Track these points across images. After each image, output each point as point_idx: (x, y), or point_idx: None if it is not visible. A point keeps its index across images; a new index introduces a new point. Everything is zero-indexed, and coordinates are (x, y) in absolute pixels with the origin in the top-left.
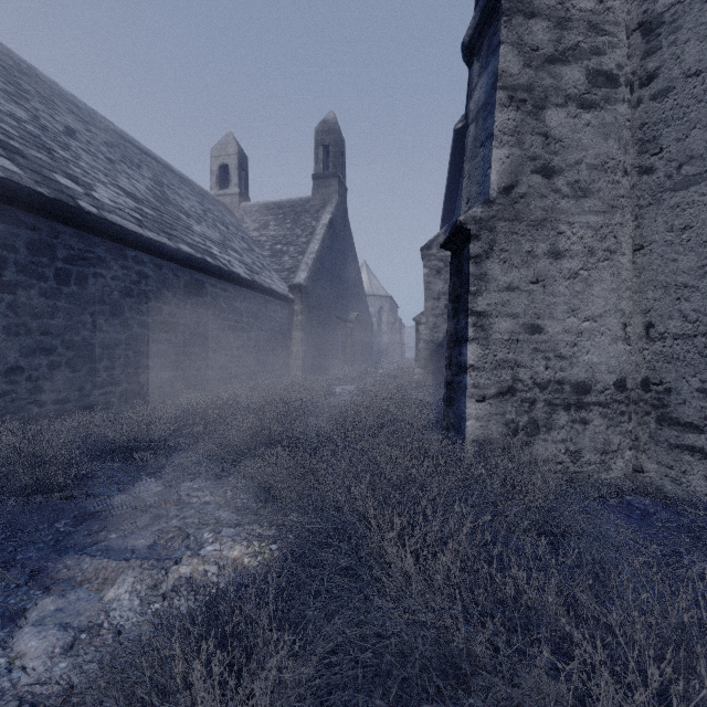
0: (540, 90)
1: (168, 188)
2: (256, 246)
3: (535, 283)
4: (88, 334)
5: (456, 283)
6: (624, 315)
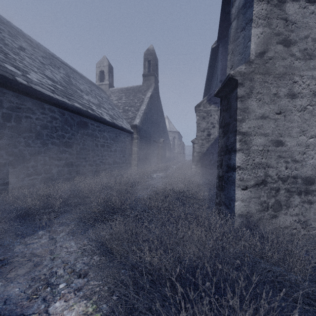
0: None
1: (73, 79)
2: (116, 107)
3: (279, 114)
4: (22, 148)
5: (226, 115)
6: None
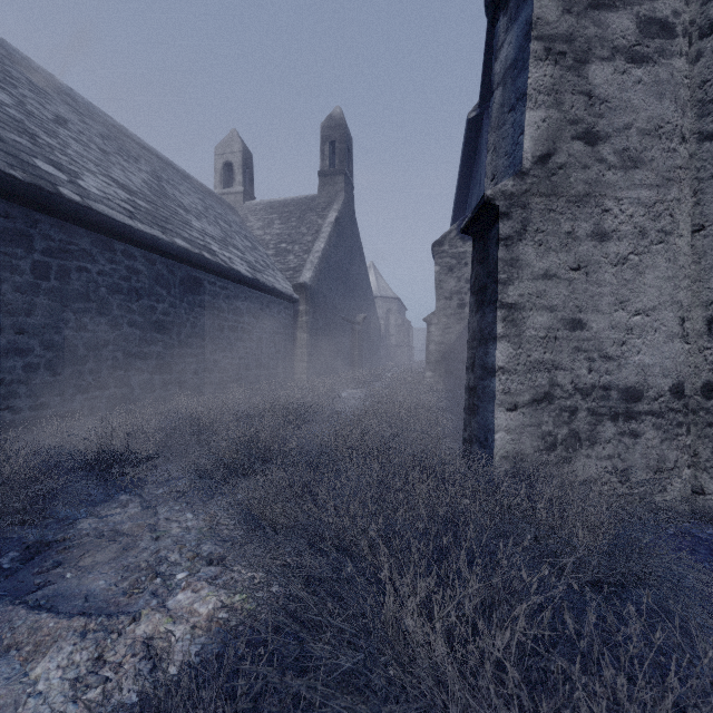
0: (582, 40)
1: (167, 183)
2: (260, 245)
3: (576, 270)
4: (71, 333)
5: (481, 271)
6: (682, 308)
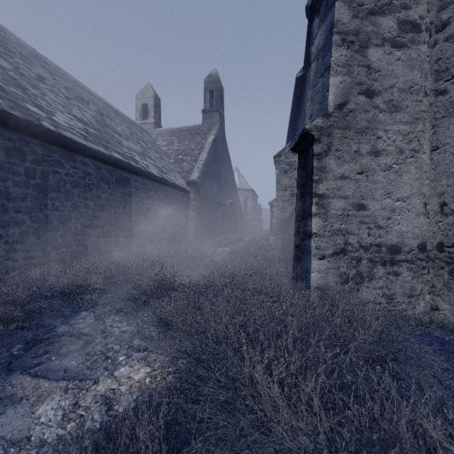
0: (364, 34)
1: (107, 117)
2: (165, 156)
3: (360, 173)
4: (49, 212)
5: (303, 174)
6: (425, 197)
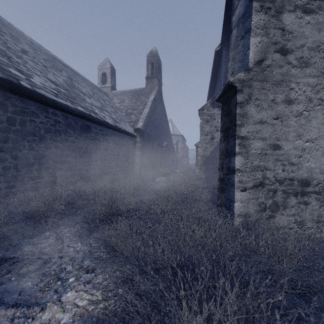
0: (279, 1)
1: (75, 81)
2: (119, 111)
3: (276, 119)
4: (26, 151)
5: (226, 120)
6: None
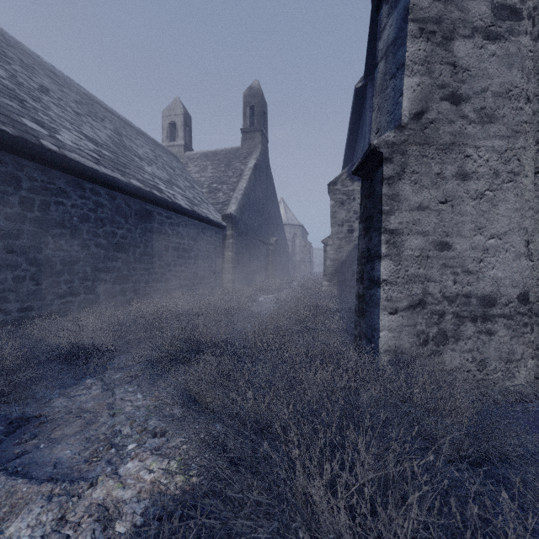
0: (449, 22)
1: (126, 137)
2: (197, 185)
3: (444, 203)
4: (50, 252)
5: (368, 204)
6: (527, 233)
